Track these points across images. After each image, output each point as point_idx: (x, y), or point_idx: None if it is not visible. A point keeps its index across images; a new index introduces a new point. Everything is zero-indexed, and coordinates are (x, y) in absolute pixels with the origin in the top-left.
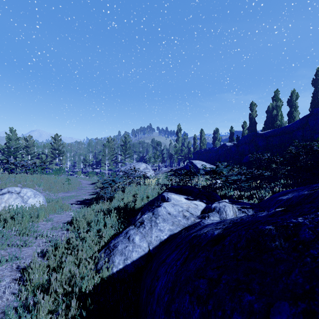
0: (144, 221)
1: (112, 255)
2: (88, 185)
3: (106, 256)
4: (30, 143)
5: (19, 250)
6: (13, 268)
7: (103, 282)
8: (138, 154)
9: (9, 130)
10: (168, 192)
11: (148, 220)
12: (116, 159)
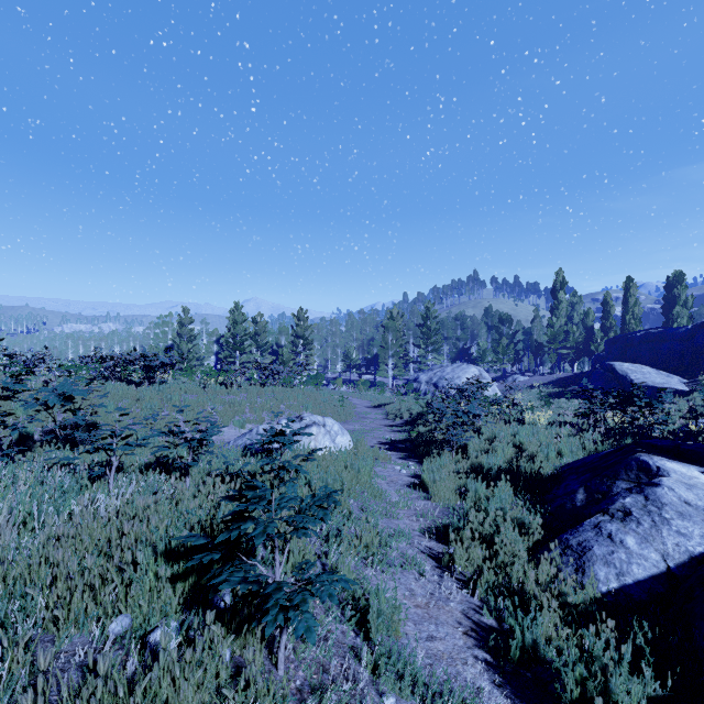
0: (631, 509)
1: (588, 563)
2: (370, 410)
3: (574, 562)
4: (261, 327)
5: (391, 522)
6: (416, 549)
7: (589, 604)
8: (453, 343)
9: (234, 306)
10: (648, 453)
11: (639, 510)
12: (407, 355)
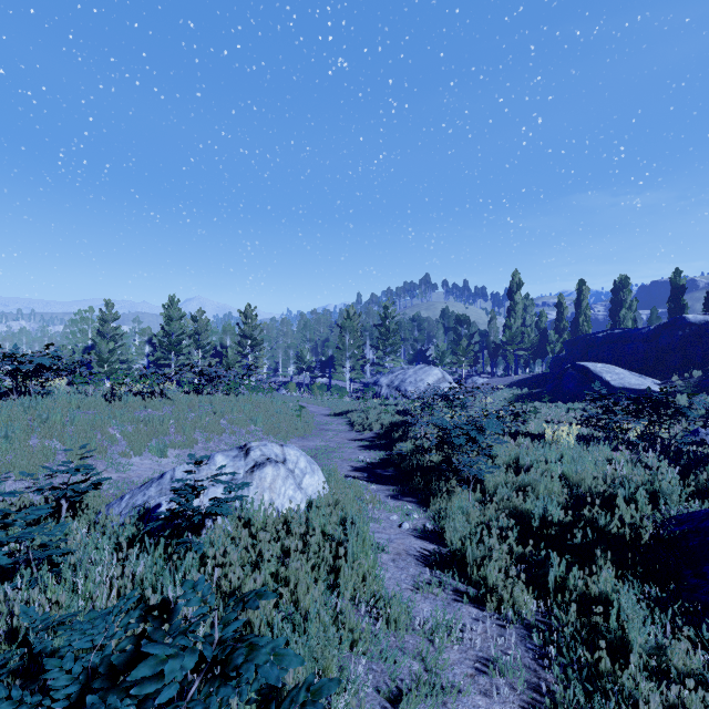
0: None
1: None
2: (331, 419)
3: None
4: (201, 326)
5: None
6: None
7: None
8: (411, 344)
9: (169, 300)
10: None
11: None
12: (364, 357)
